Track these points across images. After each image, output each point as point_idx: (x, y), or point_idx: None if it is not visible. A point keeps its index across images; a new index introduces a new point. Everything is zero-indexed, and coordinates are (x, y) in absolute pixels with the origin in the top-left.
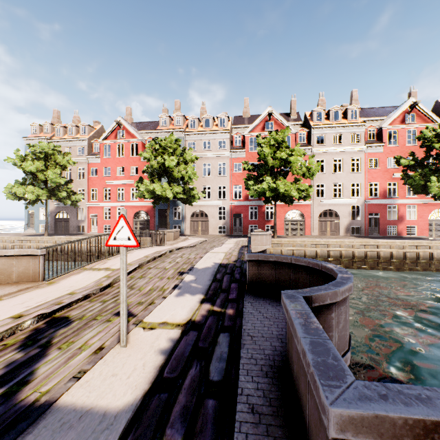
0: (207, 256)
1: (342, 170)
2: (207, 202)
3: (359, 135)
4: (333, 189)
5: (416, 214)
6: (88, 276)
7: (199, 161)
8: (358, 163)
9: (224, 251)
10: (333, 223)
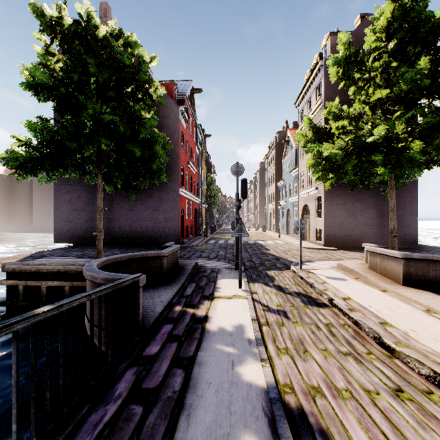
0: None
1: None
2: None
3: None
4: None
5: None
6: None
7: None
8: None
9: None
10: None
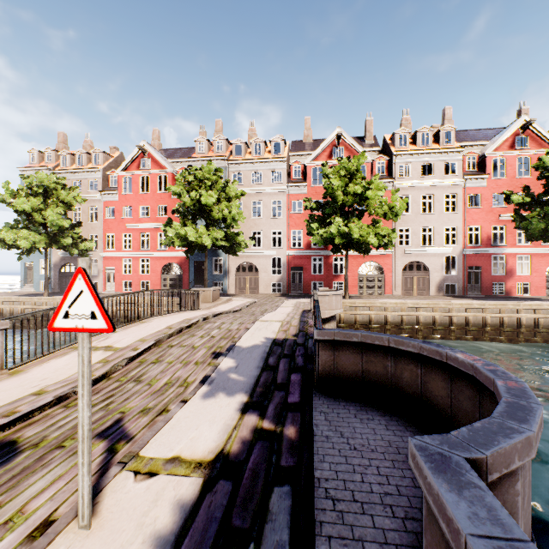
0: (255, 326)
1: (433, 209)
2: (258, 251)
3: (454, 165)
4: (421, 234)
5: (529, 267)
6: (75, 361)
7: (246, 199)
8: (453, 201)
9: (279, 318)
10: (421, 279)
